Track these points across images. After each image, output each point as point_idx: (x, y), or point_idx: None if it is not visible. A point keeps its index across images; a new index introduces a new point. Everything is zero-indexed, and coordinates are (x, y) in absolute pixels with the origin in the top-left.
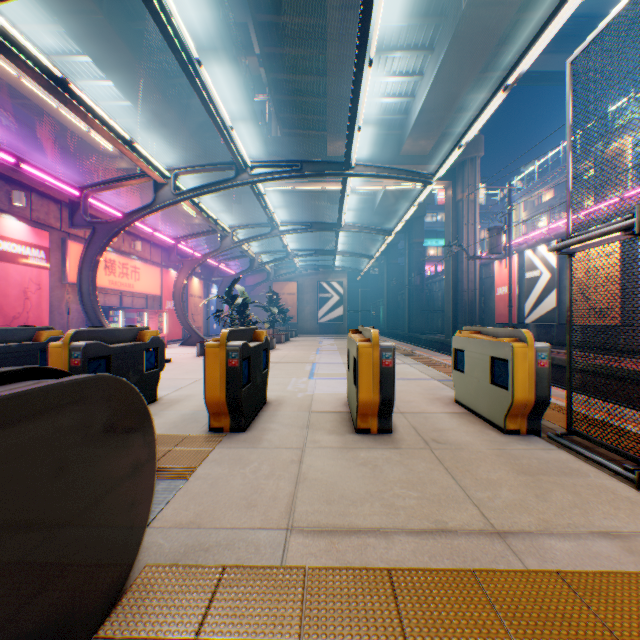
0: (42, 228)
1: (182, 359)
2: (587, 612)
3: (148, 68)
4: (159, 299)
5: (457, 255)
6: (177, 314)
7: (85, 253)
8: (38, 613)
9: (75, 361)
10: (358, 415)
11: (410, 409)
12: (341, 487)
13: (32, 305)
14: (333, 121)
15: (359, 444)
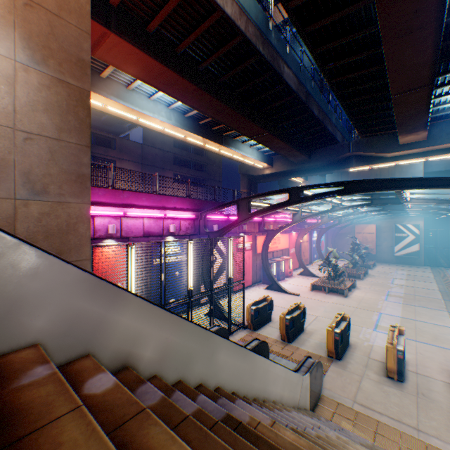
0: (249, 233)
1: (303, 293)
2: (424, 449)
3: (283, 139)
4: (287, 248)
5: None
6: (296, 257)
7: (263, 243)
8: (313, 396)
9: (286, 322)
10: (386, 370)
11: (422, 372)
12: (371, 396)
13: (247, 265)
14: (401, 130)
15: (384, 382)
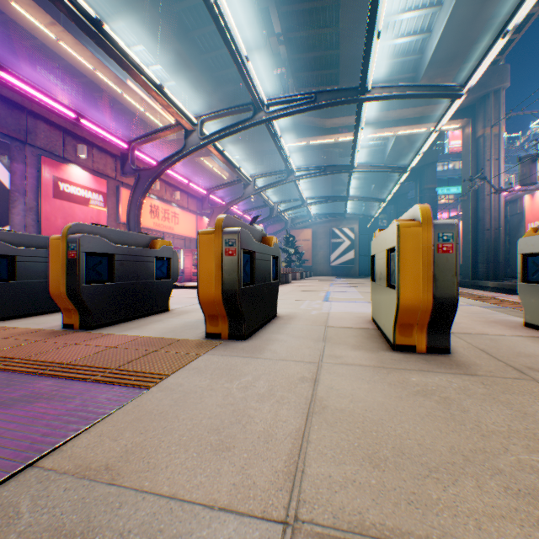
0: (101, 177)
1: None
2: None
3: (184, 46)
4: (194, 241)
5: (477, 193)
6: None
7: (132, 196)
8: None
9: (71, 254)
10: (396, 326)
11: (461, 330)
12: (393, 432)
13: None
14: (345, 70)
15: (403, 364)
